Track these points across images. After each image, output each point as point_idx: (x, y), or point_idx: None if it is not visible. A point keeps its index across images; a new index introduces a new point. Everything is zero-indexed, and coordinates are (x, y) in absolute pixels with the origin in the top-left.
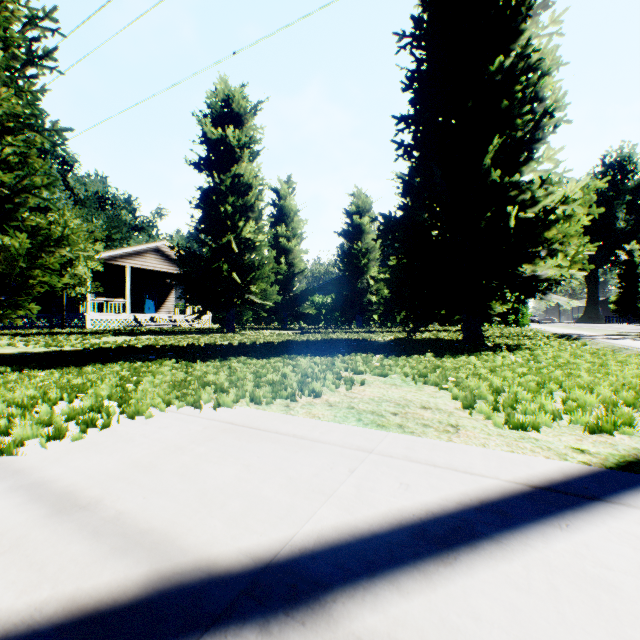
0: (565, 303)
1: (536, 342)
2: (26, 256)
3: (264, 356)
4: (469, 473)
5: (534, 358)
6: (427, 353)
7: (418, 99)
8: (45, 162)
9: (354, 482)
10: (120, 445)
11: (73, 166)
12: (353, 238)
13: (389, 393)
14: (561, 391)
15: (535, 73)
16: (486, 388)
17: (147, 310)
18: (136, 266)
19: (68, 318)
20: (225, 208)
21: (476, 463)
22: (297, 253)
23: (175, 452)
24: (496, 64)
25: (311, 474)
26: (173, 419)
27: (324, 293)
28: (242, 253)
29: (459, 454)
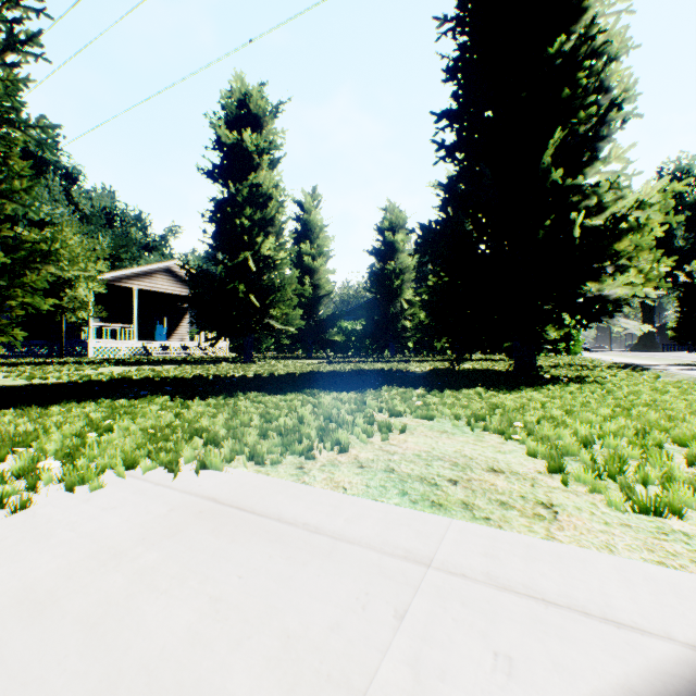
0: (635, 328)
1: (600, 373)
2: (7, 273)
3: (279, 392)
4: (613, 623)
5: (609, 394)
6: (477, 387)
7: (462, 91)
8: (27, 163)
9: (407, 650)
10: (23, 547)
11: (77, 179)
12: (385, 257)
13: (440, 445)
14: (669, 442)
15: (600, 59)
16: (572, 439)
17: (158, 337)
18: (144, 288)
19: (69, 346)
20: (241, 222)
21: (615, 594)
22: (323, 273)
23: (104, 564)
24: (556, 45)
25: (327, 625)
26: (131, 492)
27: (353, 318)
28: (261, 272)
29: (577, 570)
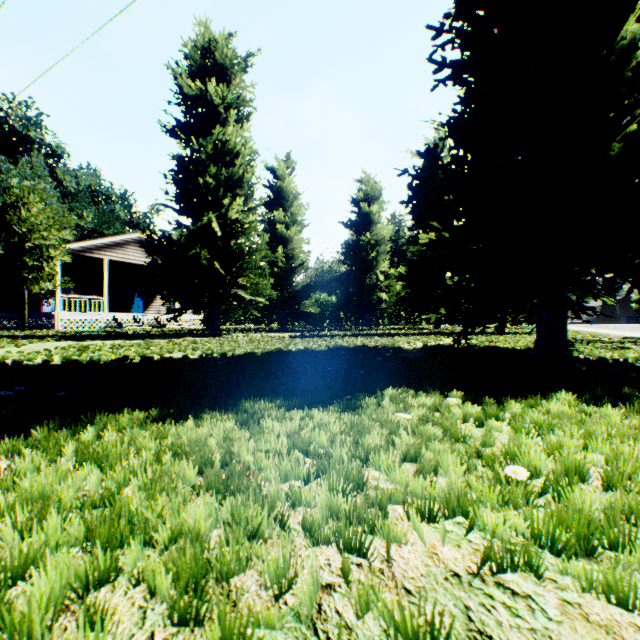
0: None
1: None
2: None
3: (184, 410)
4: None
5: None
6: (560, 394)
7: None
8: None
9: None
10: None
11: (61, 157)
12: (360, 229)
13: None
14: None
15: None
16: None
17: (136, 309)
18: (116, 259)
19: (37, 318)
20: (206, 181)
21: None
22: (297, 243)
23: None
24: None
25: None
26: None
27: (328, 291)
28: (227, 237)
29: None
